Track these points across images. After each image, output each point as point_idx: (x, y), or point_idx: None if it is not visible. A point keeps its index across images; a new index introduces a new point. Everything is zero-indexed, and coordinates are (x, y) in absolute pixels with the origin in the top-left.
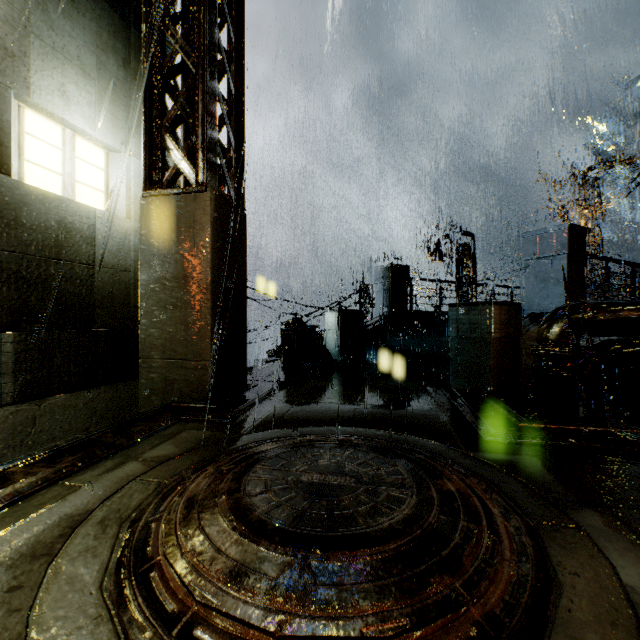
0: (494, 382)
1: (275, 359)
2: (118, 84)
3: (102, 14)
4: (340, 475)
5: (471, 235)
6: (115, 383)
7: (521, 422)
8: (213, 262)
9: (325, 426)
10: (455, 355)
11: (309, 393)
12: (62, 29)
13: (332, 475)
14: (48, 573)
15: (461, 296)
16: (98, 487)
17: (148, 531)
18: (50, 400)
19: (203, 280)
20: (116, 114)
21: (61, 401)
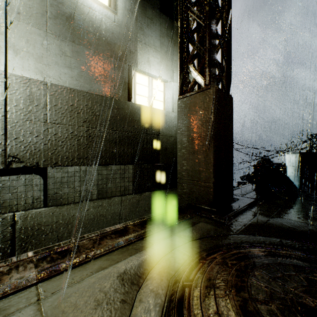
0: None
1: (245, 181)
2: (168, 50)
3: (162, 21)
4: None
5: None
6: (167, 189)
7: None
8: (214, 127)
9: (303, 243)
10: None
11: (279, 210)
12: (148, 34)
13: None
14: (136, 298)
15: None
16: (159, 247)
17: (183, 293)
18: (144, 194)
19: (208, 138)
20: (167, 64)
21: (147, 195)
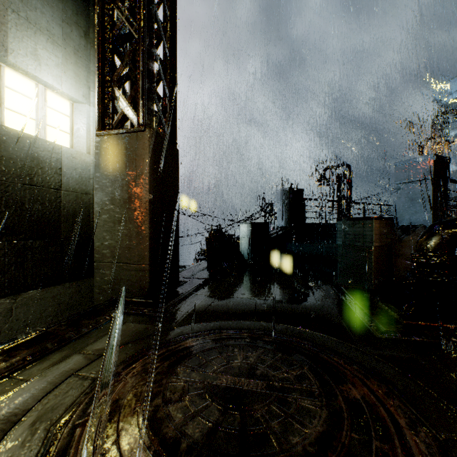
0: (375, 281)
1: (203, 258)
2: (80, 50)
3: None
4: (252, 379)
5: (348, 166)
6: (77, 280)
7: (404, 320)
8: (151, 186)
9: (239, 320)
10: (342, 259)
11: (227, 289)
12: (34, 6)
13: (245, 379)
14: None
15: (341, 211)
16: (40, 382)
17: (71, 438)
18: (24, 295)
19: (143, 201)
20: (78, 73)
21: (33, 295)
